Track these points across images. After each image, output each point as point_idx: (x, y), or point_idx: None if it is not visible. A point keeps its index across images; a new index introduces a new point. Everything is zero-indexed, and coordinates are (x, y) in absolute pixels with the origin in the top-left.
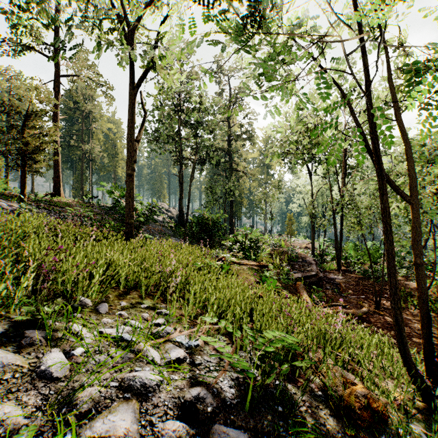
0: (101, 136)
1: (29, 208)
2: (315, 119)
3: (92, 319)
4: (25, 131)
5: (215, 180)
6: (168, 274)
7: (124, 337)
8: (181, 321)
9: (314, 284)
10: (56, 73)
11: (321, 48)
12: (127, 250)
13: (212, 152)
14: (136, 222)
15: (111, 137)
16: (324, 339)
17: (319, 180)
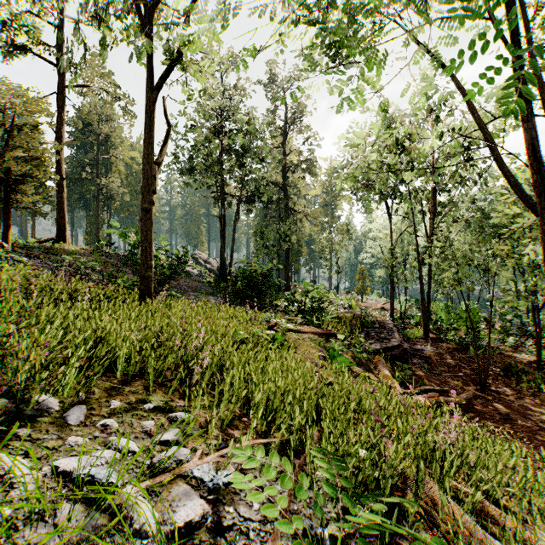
0: (122, 167)
1: (12, 256)
2: (407, 126)
3: (31, 451)
4: (9, 152)
5: (267, 222)
6: (193, 351)
7: (96, 476)
8: (207, 431)
9: (397, 358)
10: (60, 83)
11: (425, 7)
12: (135, 315)
13: (262, 187)
14: (163, 276)
15: (134, 169)
16: (433, 459)
17: (398, 223)
